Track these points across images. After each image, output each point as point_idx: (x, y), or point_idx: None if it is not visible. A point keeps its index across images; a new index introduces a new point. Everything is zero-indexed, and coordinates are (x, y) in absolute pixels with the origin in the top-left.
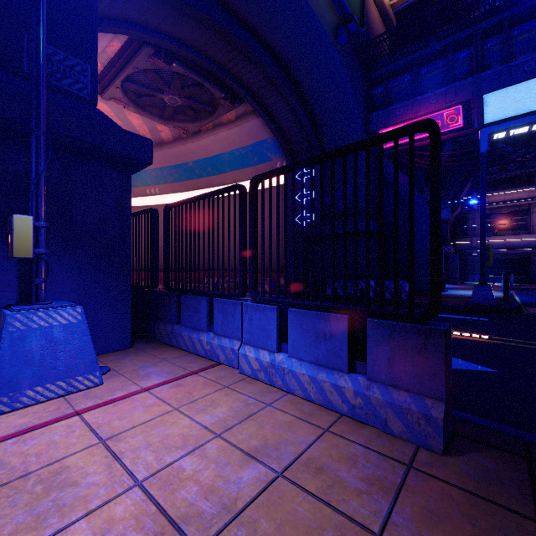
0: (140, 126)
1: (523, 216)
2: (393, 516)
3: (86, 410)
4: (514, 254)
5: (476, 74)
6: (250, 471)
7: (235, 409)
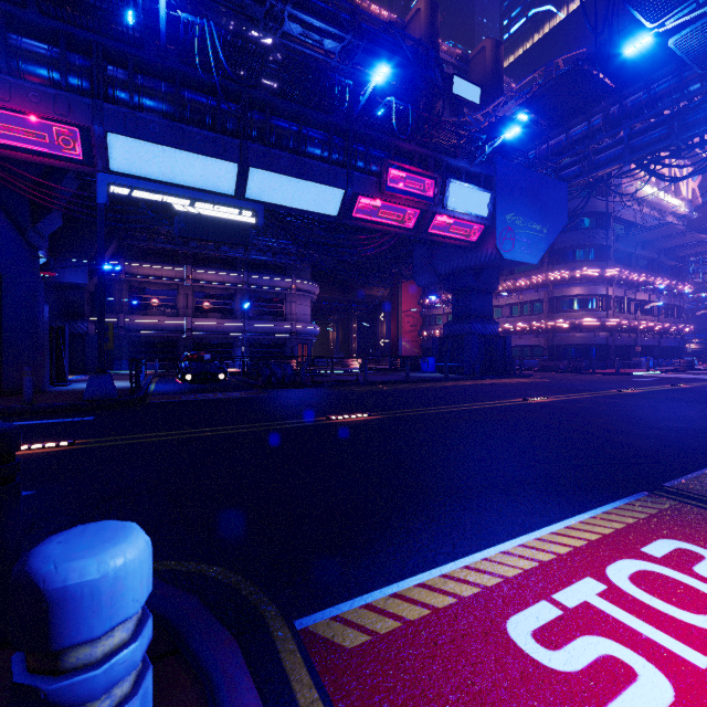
0: None
1: (172, 297)
2: None
3: None
4: (165, 337)
5: (99, 99)
6: None
7: None
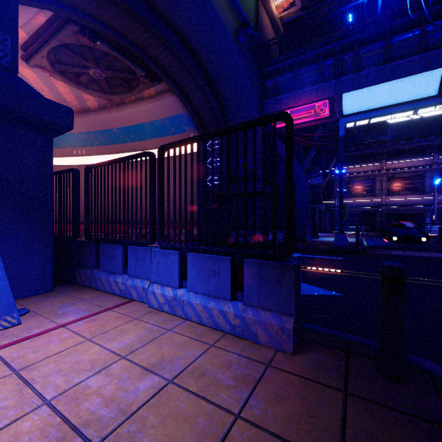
0: (66, 93)
1: (370, 183)
2: (250, 400)
3: (2, 347)
4: (365, 210)
5: (338, 78)
6: (147, 382)
7: (141, 335)
